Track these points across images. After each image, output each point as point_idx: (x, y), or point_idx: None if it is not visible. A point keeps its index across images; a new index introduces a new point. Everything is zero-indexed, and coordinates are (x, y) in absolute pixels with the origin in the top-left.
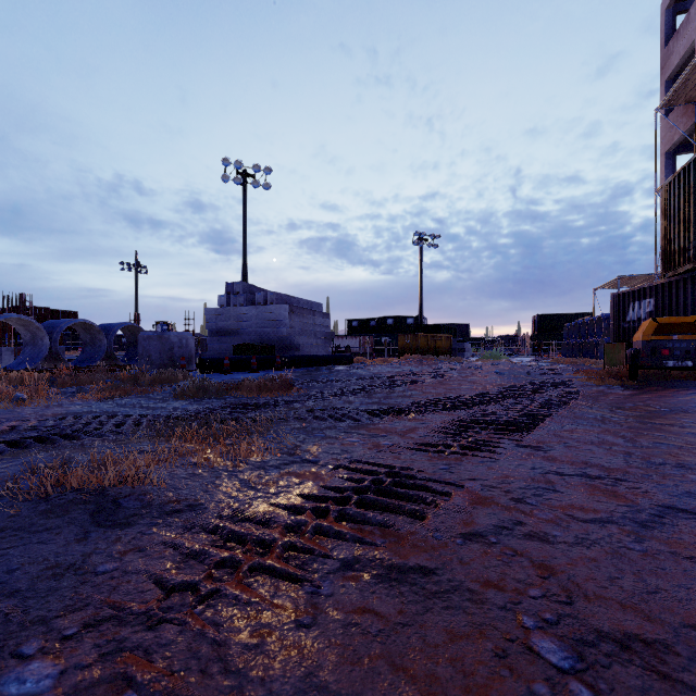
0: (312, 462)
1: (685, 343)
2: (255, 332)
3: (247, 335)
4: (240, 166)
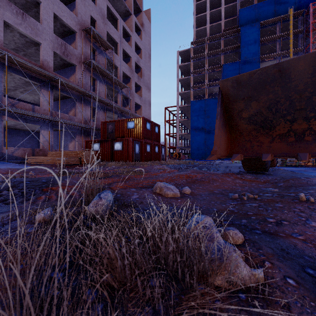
0: None
1: None
2: None
3: None
4: None
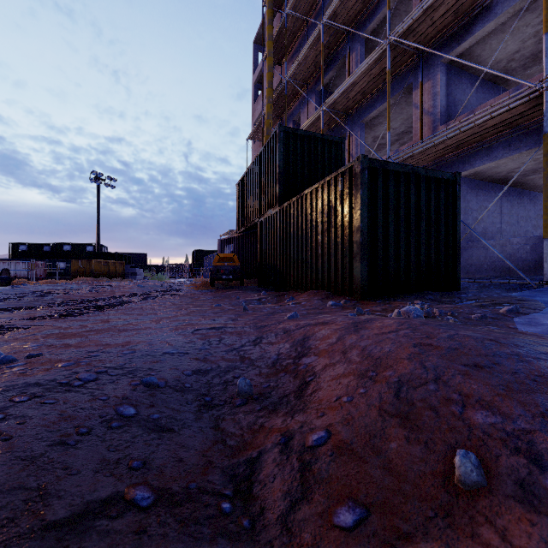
0: None
1: (230, 267)
2: None
3: None
4: None
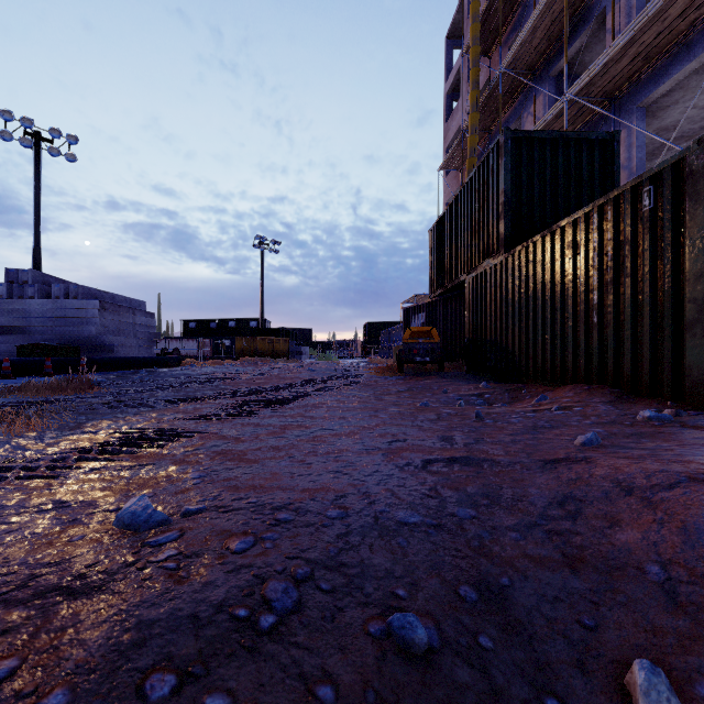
0: (92, 433)
1: (426, 345)
2: (51, 330)
3: (39, 334)
4: (30, 126)
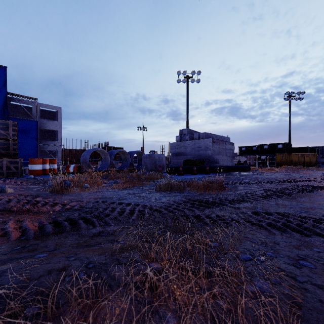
0: None
1: None
2: (193, 153)
3: (189, 155)
4: (185, 74)
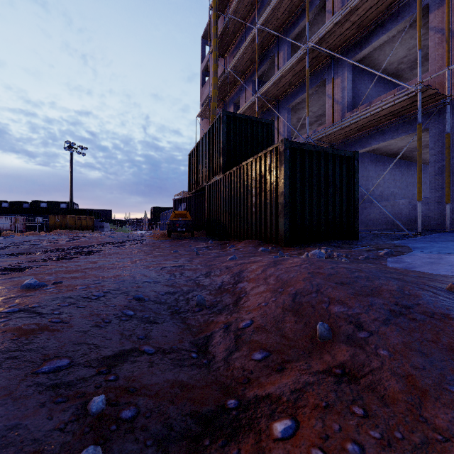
0: None
1: (183, 221)
2: None
3: None
4: None
